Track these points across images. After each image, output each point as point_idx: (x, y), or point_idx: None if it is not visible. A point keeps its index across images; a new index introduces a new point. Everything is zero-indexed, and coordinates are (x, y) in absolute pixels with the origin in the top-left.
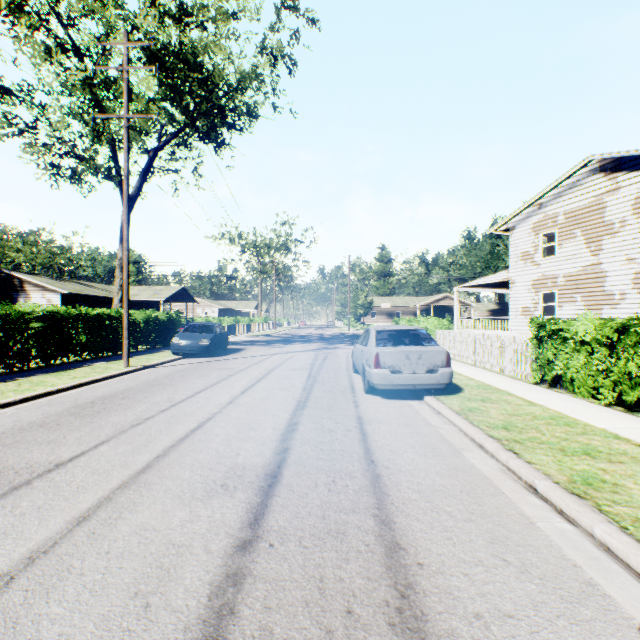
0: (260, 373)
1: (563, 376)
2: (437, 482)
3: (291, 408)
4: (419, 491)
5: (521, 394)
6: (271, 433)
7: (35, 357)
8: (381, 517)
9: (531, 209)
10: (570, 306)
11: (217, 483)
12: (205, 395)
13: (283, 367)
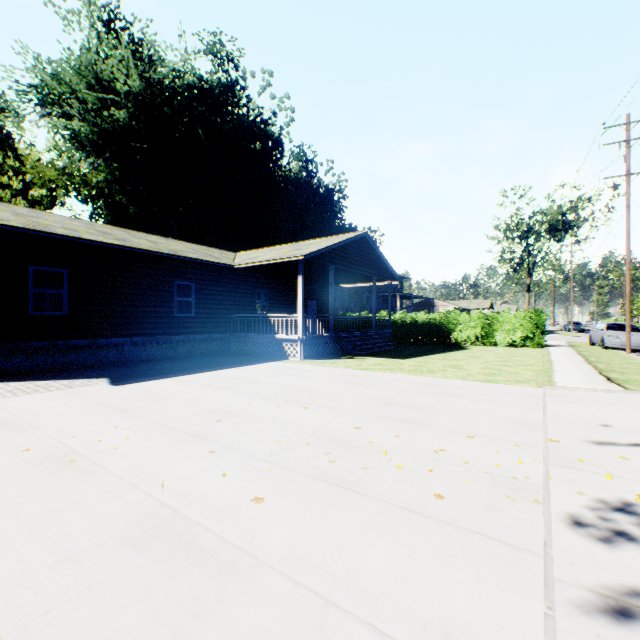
0: None
1: None
2: None
3: None
4: None
5: None
6: None
7: None
8: None
9: None
10: None
11: None
12: None
13: None
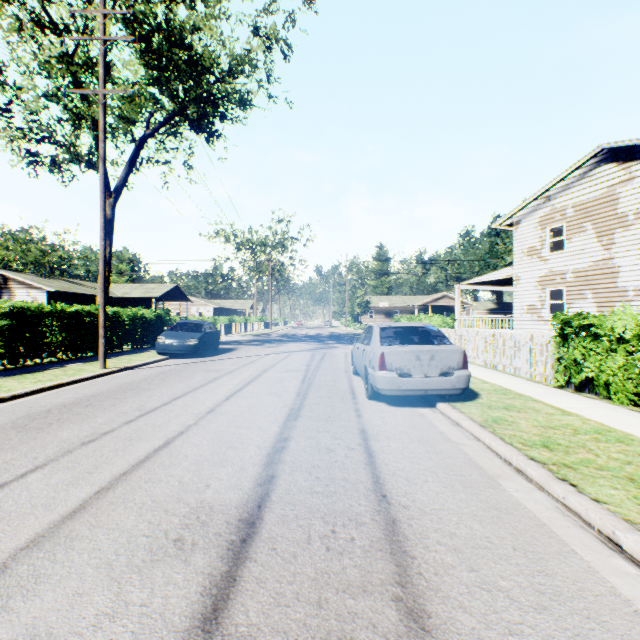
0: (250, 375)
1: (595, 379)
2: (477, 532)
3: (281, 418)
4: (455, 549)
5: (548, 400)
6: (254, 453)
7: (1, 358)
8: (407, 603)
9: (537, 202)
10: (580, 303)
11: (169, 537)
12: (183, 402)
13: (276, 368)
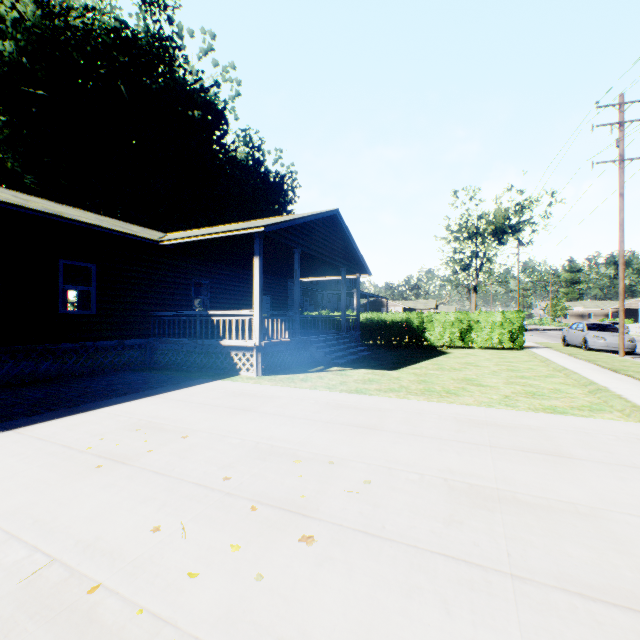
0: None
1: None
2: None
3: None
4: None
5: None
6: None
7: None
8: None
9: None
10: None
11: None
12: None
13: None
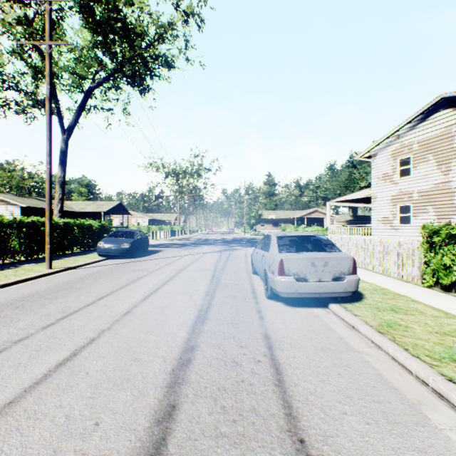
0: (168, 274)
1: None
2: None
3: (190, 321)
4: None
5: (425, 300)
6: (158, 369)
7: None
8: None
9: (390, 139)
10: (423, 216)
11: None
12: (105, 302)
13: (190, 268)
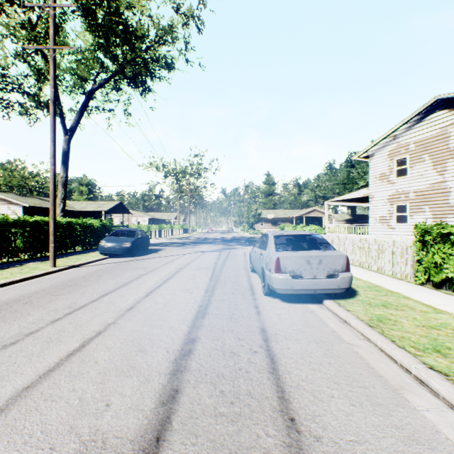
0: (169, 272)
1: None
2: None
3: (191, 316)
4: None
5: (416, 297)
6: (162, 358)
7: None
8: None
9: (387, 140)
10: (419, 215)
11: None
12: (109, 299)
13: (190, 266)
